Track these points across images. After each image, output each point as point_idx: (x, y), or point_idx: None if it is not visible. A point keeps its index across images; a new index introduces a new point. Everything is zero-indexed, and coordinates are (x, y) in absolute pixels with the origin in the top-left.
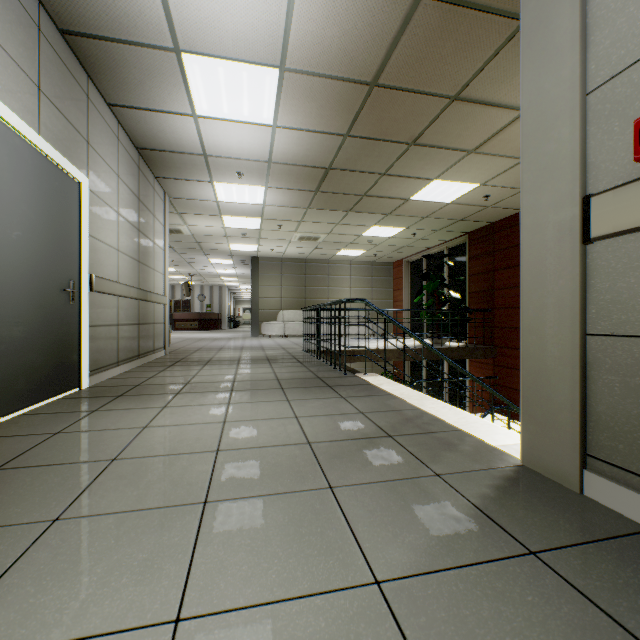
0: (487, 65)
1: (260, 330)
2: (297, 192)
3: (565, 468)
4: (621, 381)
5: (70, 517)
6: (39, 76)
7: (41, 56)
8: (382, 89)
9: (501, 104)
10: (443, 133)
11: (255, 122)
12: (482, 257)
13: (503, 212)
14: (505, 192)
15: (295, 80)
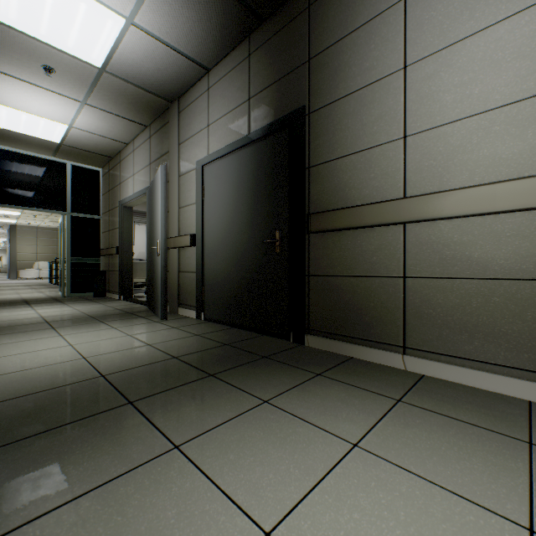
0: None
1: (19, 275)
2: None
3: None
4: None
5: None
6: None
7: None
8: None
9: None
10: None
11: None
12: None
13: None
14: None
15: None
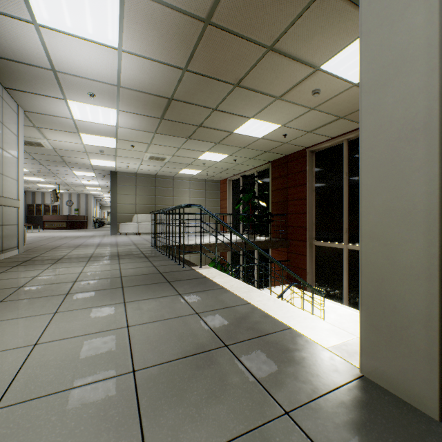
0: (296, 21)
1: (118, 229)
2: (145, 117)
3: (418, 389)
4: None
5: None
6: None
7: None
8: (215, 28)
9: (302, 60)
10: (260, 79)
11: (101, 42)
12: (280, 178)
13: (294, 148)
14: (297, 133)
15: (136, 2)
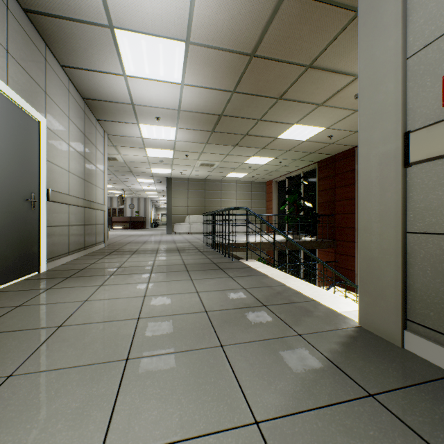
0: (332, 43)
1: (173, 229)
2: (199, 132)
3: (391, 329)
4: (432, 266)
5: (21, 373)
6: (7, 42)
7: (9, 27)
8: (258, 59)
9: (341, 71)
10: (301, 91)
11: (168, 81)
12: (327, 178)
13: (341, 147)
14: (343, 133)
15: (197, 51)
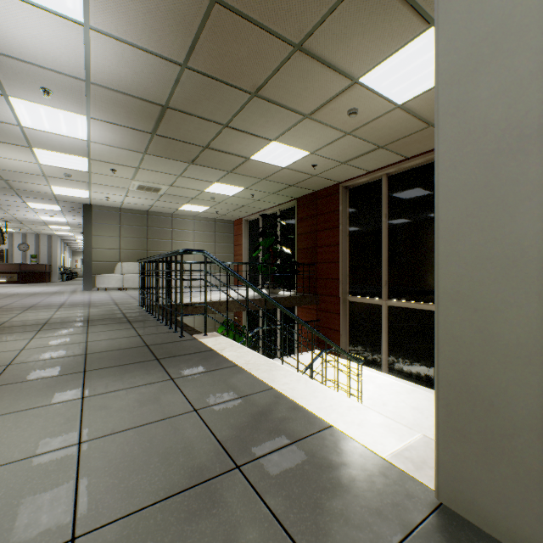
0: (331, 13)
1: (94, 283)
2: (130, 131)
3: (530, 530)
4: None
5: None
6: None
7: None
8: (224, 9)
9: (337, 68)
10: (284, 89)
11: (56, 10)
12: (308, 219)
13: (325, 182)
14: (329, 163)
15: None
